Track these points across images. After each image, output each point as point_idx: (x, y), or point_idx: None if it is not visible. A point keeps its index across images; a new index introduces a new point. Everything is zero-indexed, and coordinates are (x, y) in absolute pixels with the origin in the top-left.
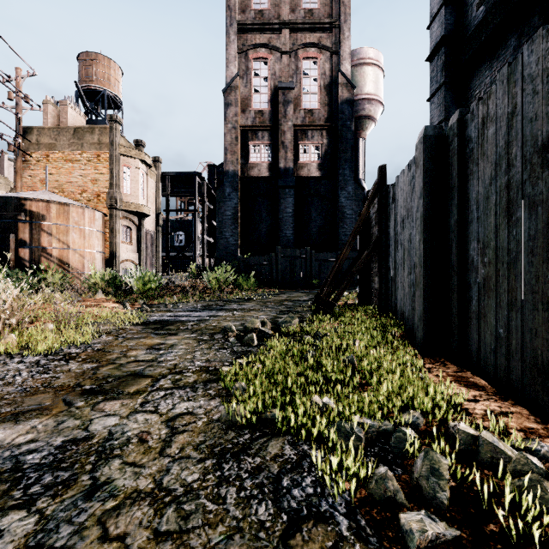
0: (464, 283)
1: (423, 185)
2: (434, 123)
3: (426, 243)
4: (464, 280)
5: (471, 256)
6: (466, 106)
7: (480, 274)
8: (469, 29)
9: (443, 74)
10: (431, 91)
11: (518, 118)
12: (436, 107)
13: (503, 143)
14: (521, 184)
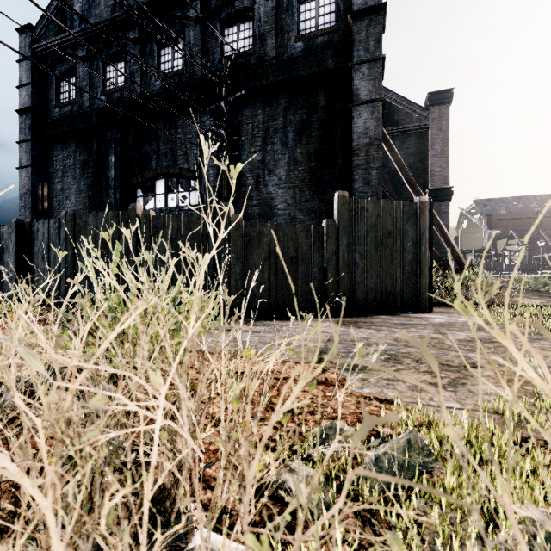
0: (32, 278)
1: (16, 241)
2: (23, 163)
3: (17, 263)
4: (32, 277)
5: (35, 269)
6: (48, 163)
7: (37, 275)
8: (50, 115)
9: (31, 133)
10: (20, 137)
11: (45, 236)
12: (25, 152)
13: (42, 239)
14: (46, 252)
